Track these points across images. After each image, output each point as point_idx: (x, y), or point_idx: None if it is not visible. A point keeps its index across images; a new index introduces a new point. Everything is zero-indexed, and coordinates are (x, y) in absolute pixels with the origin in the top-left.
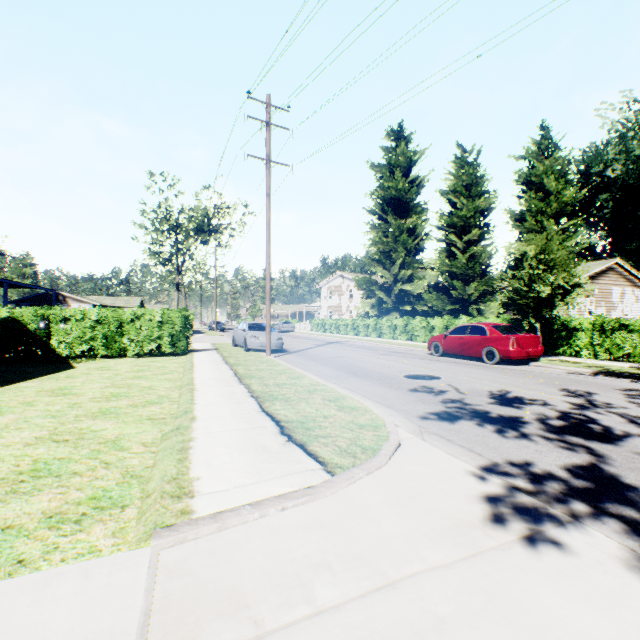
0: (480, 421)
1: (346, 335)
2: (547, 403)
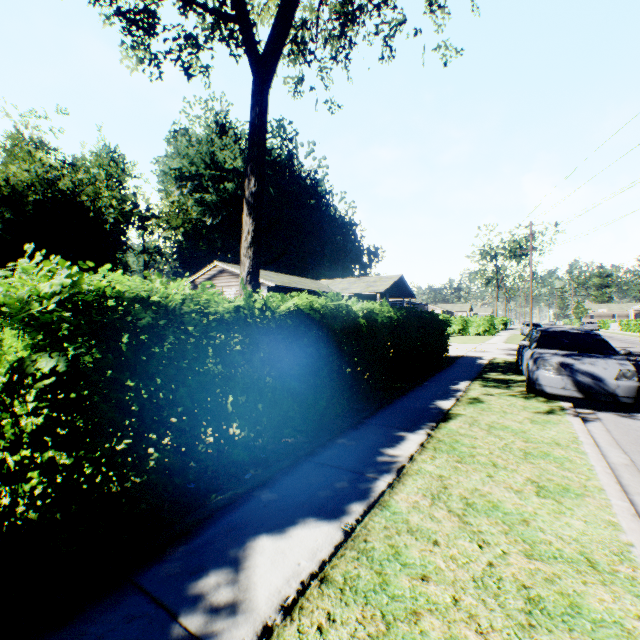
0: None
1: None
2: None
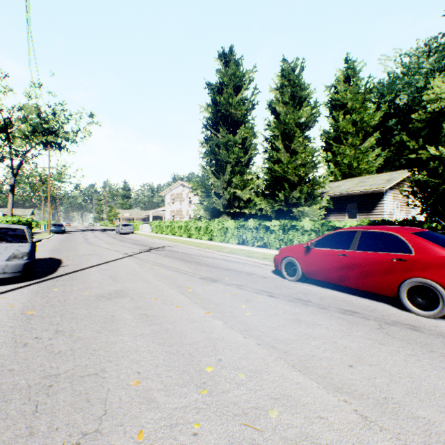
0: None
1: (180, 237)
2: None
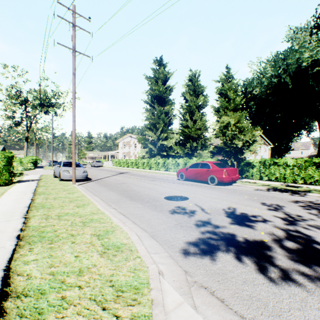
0: (236, 252)
1: (132, 168)
2: (266, 219)
